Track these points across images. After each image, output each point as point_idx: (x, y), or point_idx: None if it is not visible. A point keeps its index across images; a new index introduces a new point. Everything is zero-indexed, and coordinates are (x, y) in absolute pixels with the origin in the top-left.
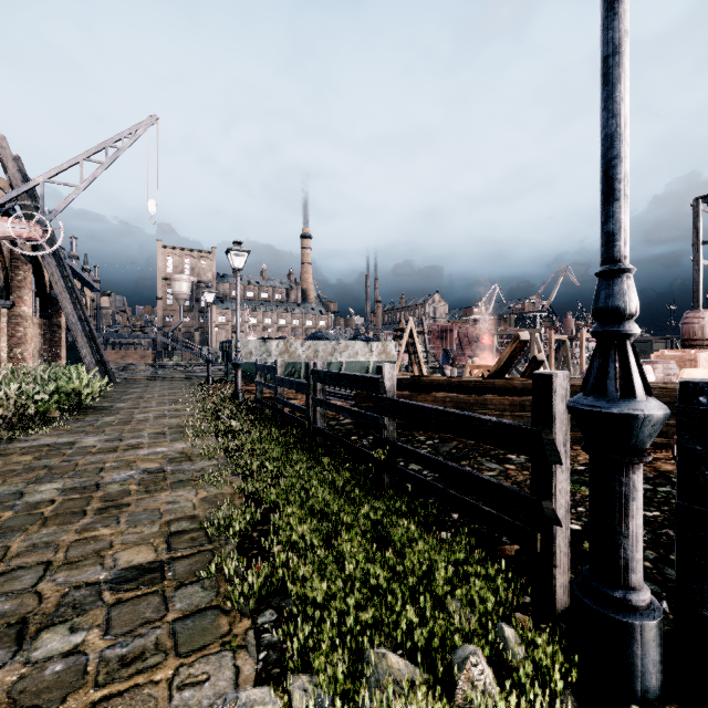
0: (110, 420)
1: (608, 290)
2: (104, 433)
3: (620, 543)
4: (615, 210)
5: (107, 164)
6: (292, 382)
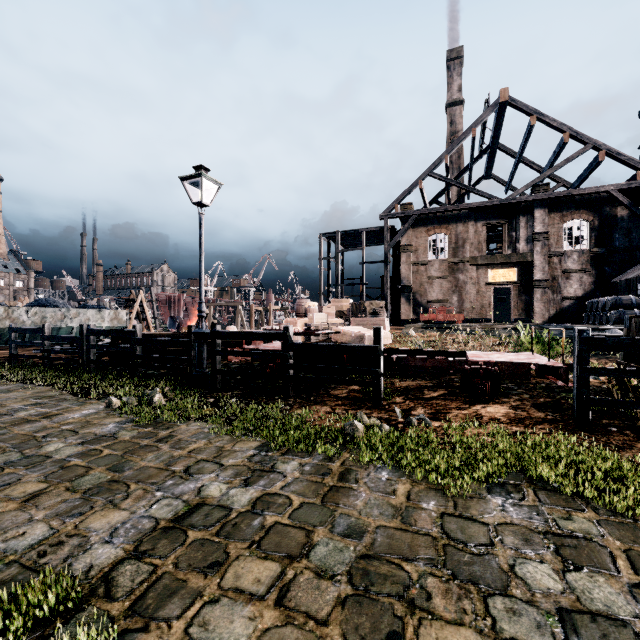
0: None
1: (199, 306)
2: None
3: (201, 360)
4: (201, 289)
5: None
6: (66, 337)
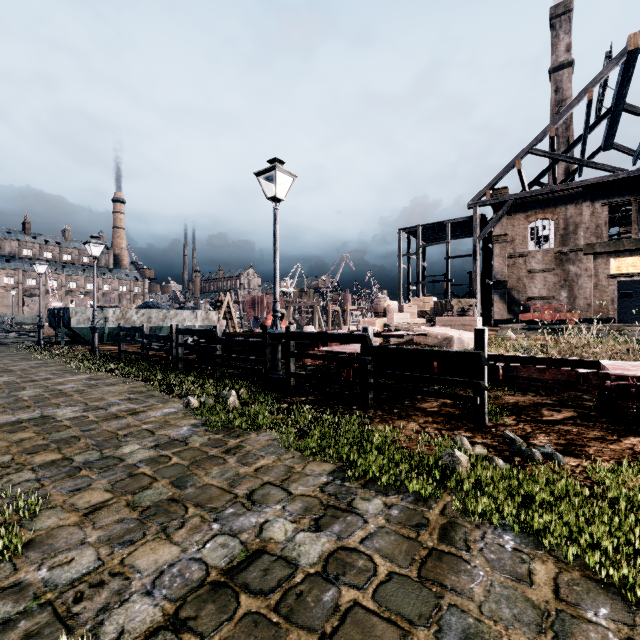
0: None
1: (274, 306)
2: (4, 376)
3: (275, 362)
4: (275, 288)
5: None
6: (159, 336)
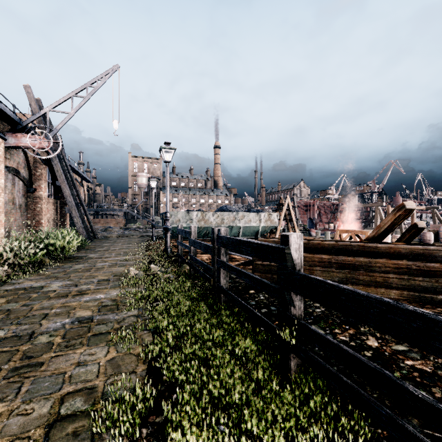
0: (78, 268)
1: None
2: (68, 278)
3: None
4: None
5: (88, 98)
6: (201, 244)
